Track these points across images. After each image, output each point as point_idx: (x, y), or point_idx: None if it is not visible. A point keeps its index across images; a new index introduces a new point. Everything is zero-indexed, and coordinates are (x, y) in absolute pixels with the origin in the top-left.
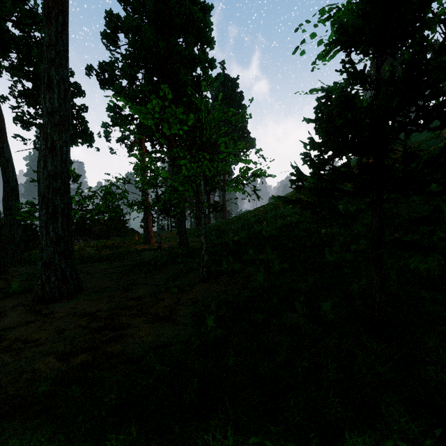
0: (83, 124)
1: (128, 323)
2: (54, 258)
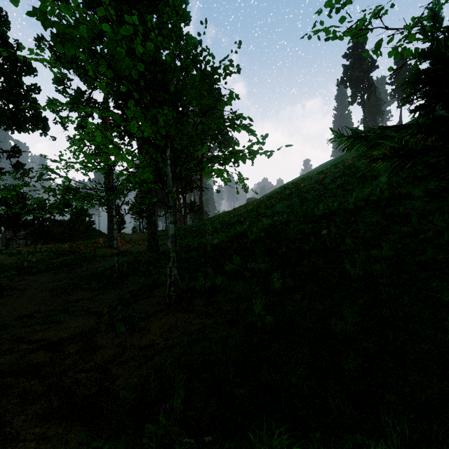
0: (33, 107)
1: (1, 423)
2: None
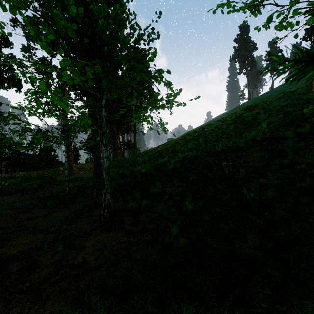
0: (10, 70)
1: None
2: None
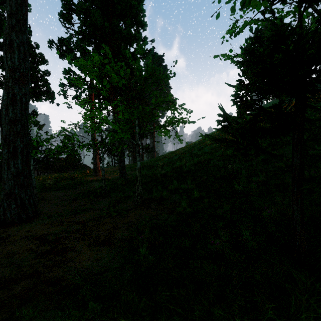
0: (46, 85)
1: (72, 246)
2: (14, 189)
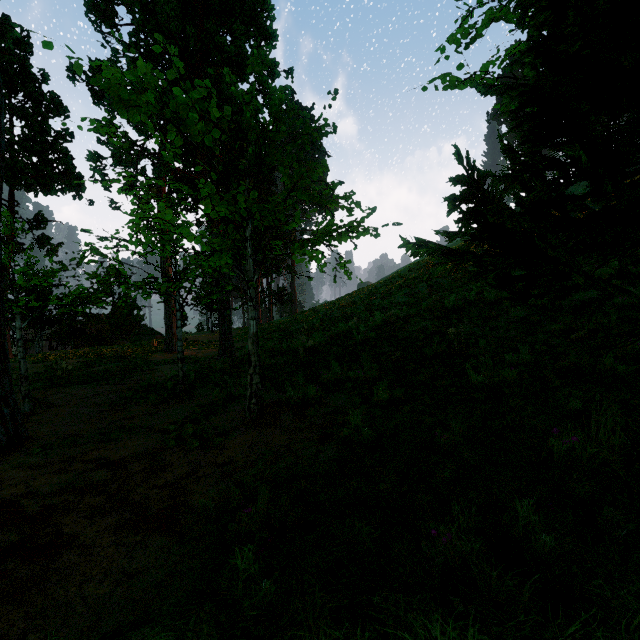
0: (64, 160)
1: (73, 533)
2: None
